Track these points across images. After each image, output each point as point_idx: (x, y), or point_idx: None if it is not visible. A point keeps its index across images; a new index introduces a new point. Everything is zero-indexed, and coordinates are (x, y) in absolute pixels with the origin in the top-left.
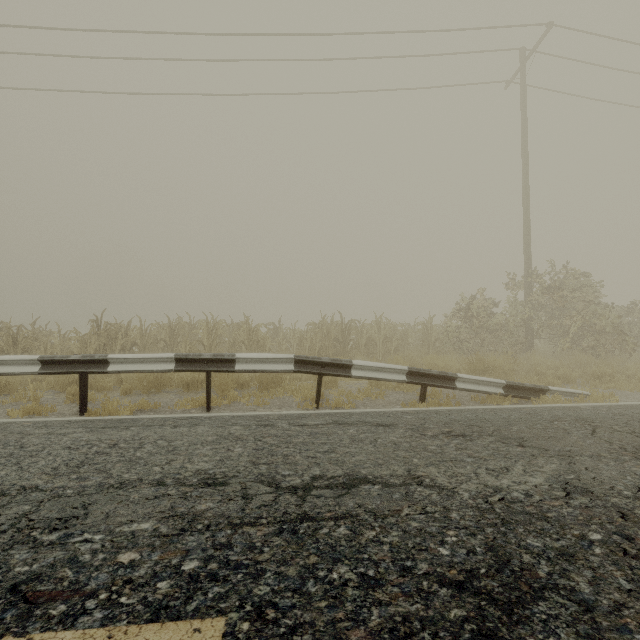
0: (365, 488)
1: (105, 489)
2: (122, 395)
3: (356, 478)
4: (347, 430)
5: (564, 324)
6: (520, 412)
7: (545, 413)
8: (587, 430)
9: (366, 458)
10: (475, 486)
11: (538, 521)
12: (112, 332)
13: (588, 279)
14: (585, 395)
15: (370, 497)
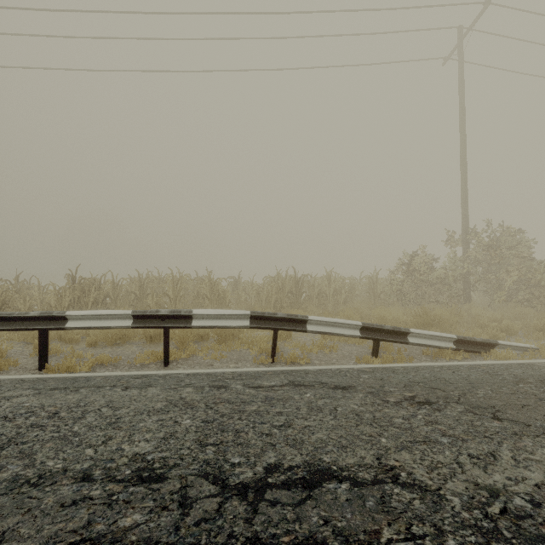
0: (330, 488)
1: (17, 487)
2: (88, 347)
3: (318, 470)
4: (304, 394)
5: (500, 278)
6: (478, 371)
7: (504, 372)
8: None
9: (327, 436)
10: (464, 486)
11: None
12: (86, 285)
13: (521, 237)
14: (533, 349)
15: (337, 505)
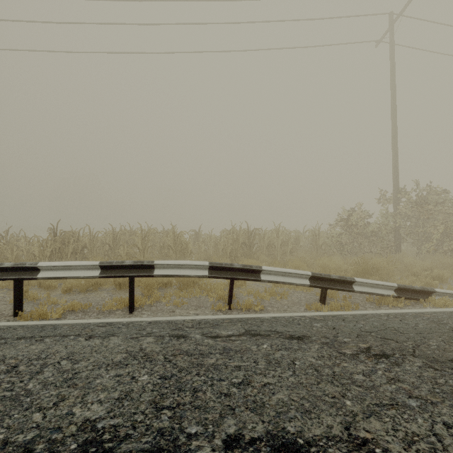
0: None
1: None
2: (63, 293)
3: (283, 444)
4: (261, 345)
5: (427, 231)
6: (424, 319)
7: (449, 321)
8: None
9: (288, 398)
10: None
11: None
12: (66, 238)
13: (445, 195)
14: None
15: None
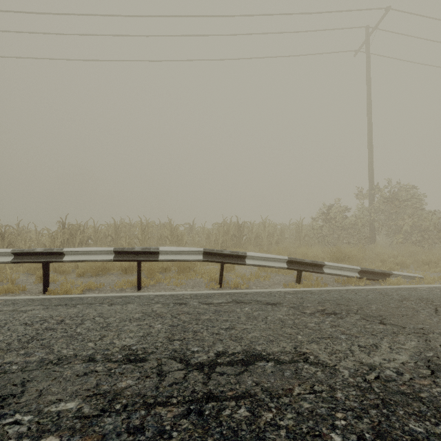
0: (260, 365)
1: (44, 365)
2: (77, 277)
3: (252, 355)
4: (243, 308)
5: (398, 224)
6: (374, 292)
7: (394, 293)
8: (431, 309)
9: (260, 335)
10: (352, 363)
11: (414, 402)
12: (73, 230)
13: (415, 192)
14: (419, 278)
15: (265, 375)
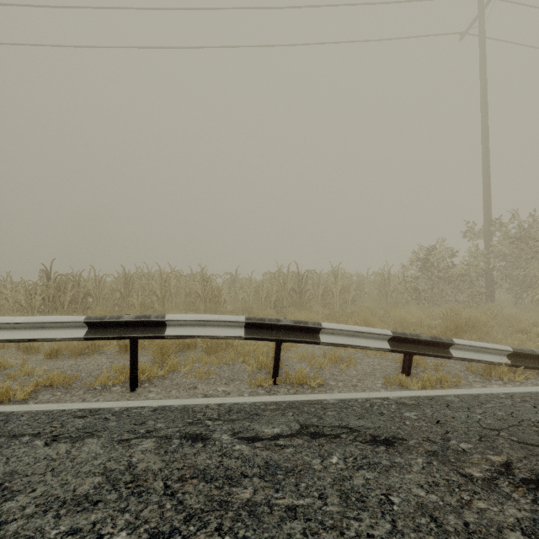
0: None
1: None
2: (47, 358)
3: None
4: (327, 457)
5: (530, 274)
6: None
7: None
8: None
9: None
10: None
11: None
12: (63, 282)
13: None
14: None
15: None
